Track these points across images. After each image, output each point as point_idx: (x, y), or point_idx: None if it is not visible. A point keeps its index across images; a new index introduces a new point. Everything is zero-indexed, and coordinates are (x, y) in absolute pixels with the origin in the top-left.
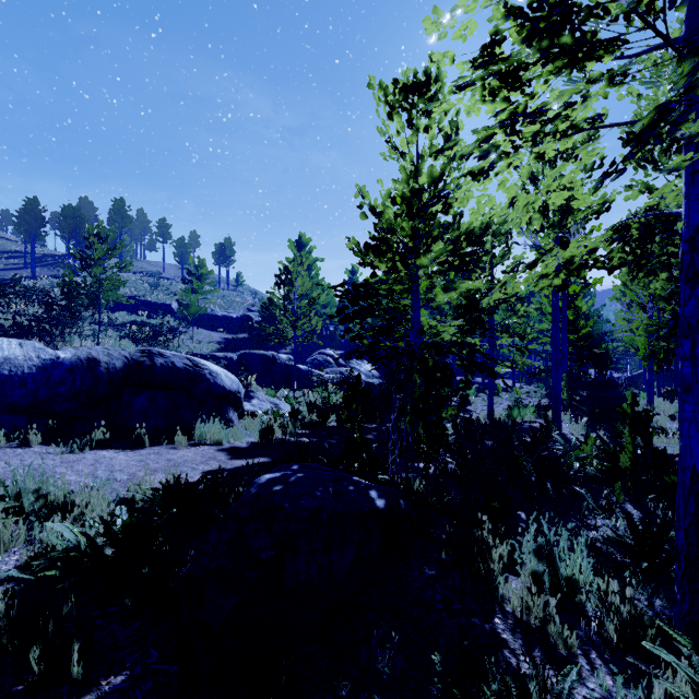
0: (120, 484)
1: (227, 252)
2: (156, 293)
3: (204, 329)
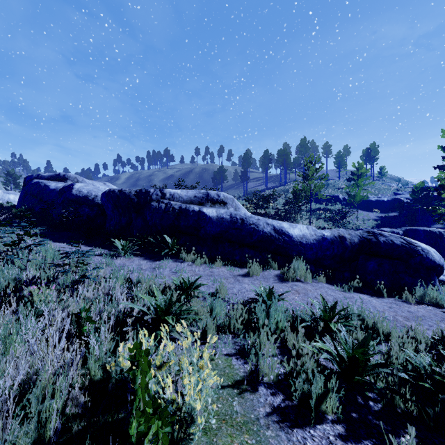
0: (391, 322)
1: (372, 154)
2: (327, 189)
3: (362, 210)
